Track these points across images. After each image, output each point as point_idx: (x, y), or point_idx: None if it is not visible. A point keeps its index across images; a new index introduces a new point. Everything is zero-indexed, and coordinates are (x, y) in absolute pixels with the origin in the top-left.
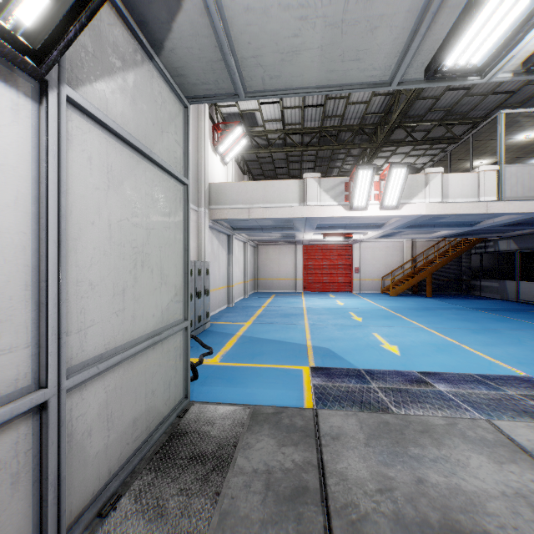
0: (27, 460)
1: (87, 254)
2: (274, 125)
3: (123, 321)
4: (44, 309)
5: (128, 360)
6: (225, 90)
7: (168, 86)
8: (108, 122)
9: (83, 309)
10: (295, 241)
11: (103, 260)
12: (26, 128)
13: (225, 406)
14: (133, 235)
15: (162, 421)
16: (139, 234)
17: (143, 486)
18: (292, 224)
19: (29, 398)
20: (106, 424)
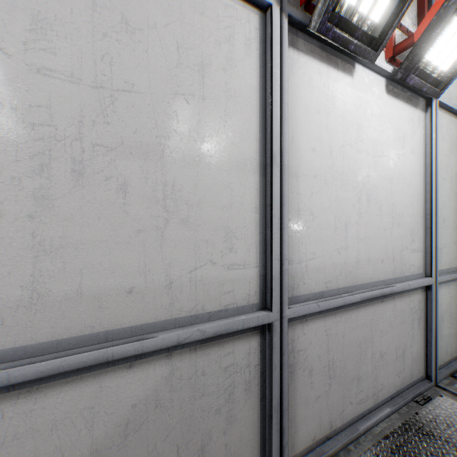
0: (421, 314)
1: (440, 199)
2: None
3: (455, 250)
4: (428, 231)
5: None
6: None
7: None
8: (453, 106)
9: (439, 236)
10: None
11: (446, 204)
12: (421, 129)
13: None
14: None
15: None
16: None
17: None
18: None
19: (426, 279)
20: (448, 319)
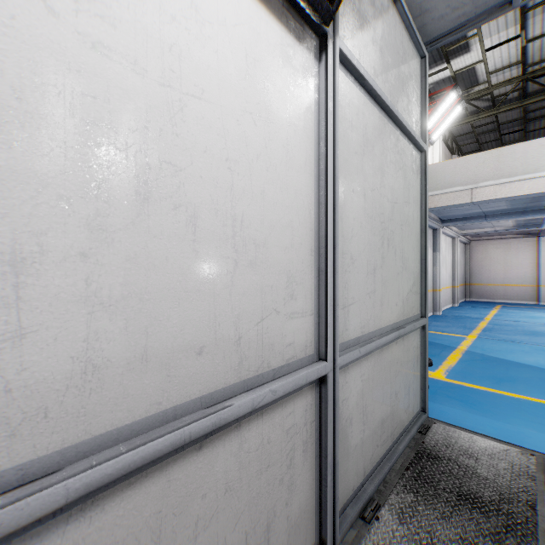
0: (311, 431)
1: (348, 224)
2: (505, 74)
3: (373, 305)
4: (323, 276)
5: (377, 351)
6: (487, 6)
7: (407, 34)
8: (366, 76)
9: (346, 285)
10: (538, 231)
11: (359, 233)
12: (310, 88)
13: (486, 439)
14: (380, 208)
15: (402, 431)
16: (385, 208)
17: (404, 506)
18: (542, 204)
19: (315, 367)
20: (361, 416)
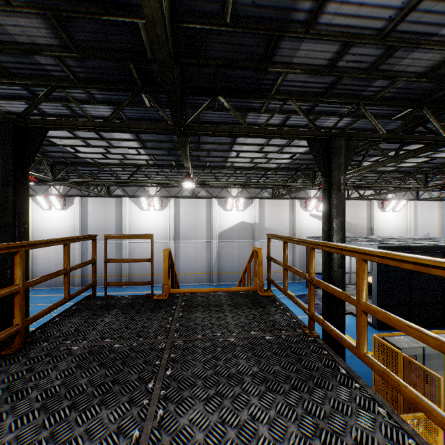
0: None
1: None
2: None
3: None
4: None
5: None
6: None
7: None
8: None
9: None
10: None
11: None
12: None
13: None
14: None
15: None
16: None
17: None
18: None
19: None
20: None
